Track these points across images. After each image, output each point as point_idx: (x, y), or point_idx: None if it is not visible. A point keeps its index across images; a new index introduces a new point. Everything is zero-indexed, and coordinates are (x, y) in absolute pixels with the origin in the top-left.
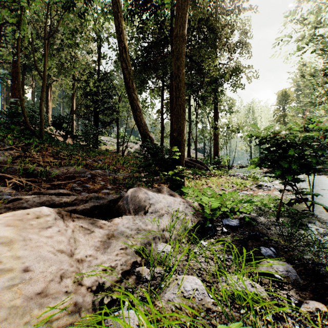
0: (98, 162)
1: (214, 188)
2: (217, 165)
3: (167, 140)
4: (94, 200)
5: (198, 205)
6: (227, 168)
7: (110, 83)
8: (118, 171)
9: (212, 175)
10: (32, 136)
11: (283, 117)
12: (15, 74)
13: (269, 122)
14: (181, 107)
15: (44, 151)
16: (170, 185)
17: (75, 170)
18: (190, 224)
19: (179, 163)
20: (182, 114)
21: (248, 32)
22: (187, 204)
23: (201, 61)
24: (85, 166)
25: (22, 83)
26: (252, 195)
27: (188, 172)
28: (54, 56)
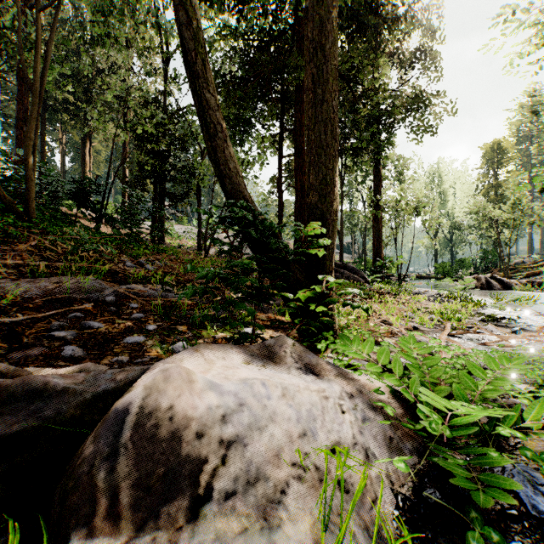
0: (146, 267)
1: (398, 325)
2: (381, 273)
3: (288, 230)
4: (32, 398)
5: (389, 396)
6: (395, 279)
7: (193, 136)
8: (185, 286)
9: (388, 295)
10: (5, 213)
11: (495, 189)
12: (23, 114)
13: (468, 198)
14: (328, 126)
15: (21, 244)
16: (301, 327)
17: (78, 285)
18: (391, 502)
19: (321, 268)
20: (331, 143)
21: (436, 31)
22: (363, 401)
23: (354, 75)
24: (113, 276)
25: (43, 135)
26: (496, 344)
27: (352, 294)
28: (92, 84)
